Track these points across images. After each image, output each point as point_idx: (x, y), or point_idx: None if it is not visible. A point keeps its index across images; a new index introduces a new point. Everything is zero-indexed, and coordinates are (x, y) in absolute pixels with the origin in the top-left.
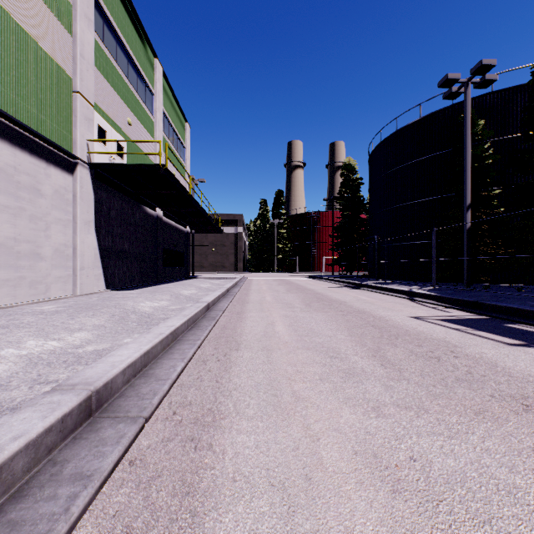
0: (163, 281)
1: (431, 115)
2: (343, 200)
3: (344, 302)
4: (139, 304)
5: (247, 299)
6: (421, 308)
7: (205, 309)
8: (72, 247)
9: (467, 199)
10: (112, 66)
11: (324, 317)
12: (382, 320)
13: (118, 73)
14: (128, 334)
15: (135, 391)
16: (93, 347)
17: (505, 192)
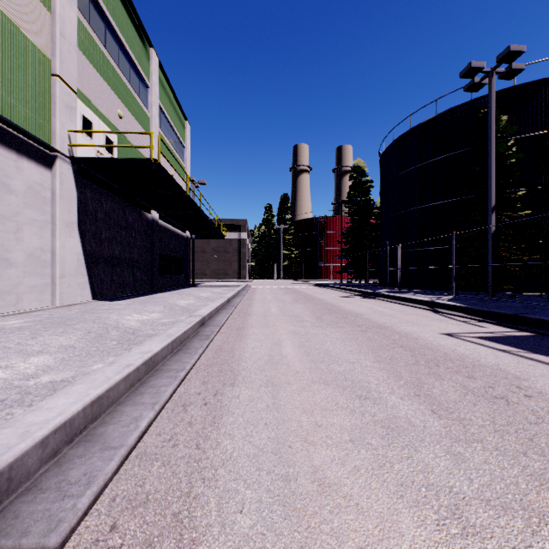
0: (159, 290)
1: (448, 112)
2: (352, 204)
3: (359, 314)
4: (125, 317)
5: (249, 311)
6: (450, 322)
7: (199, 325)
8: (50, 252)
9: (492, 200)
10: (99, 51)
11: (340, 334)
12: (410, 339)
13: (107, 60)
14: (101, 356)
15: (59, 477)
16: (51, 377)
17: (528, 194)
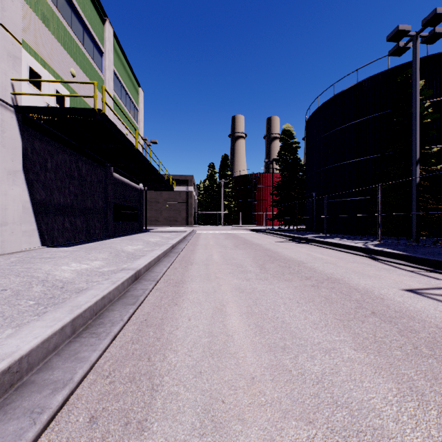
0: (113, 235)
1: (368, 80)
2: (282, 162)
3: (301, 262)
4: (60, 267)
5: (192, 259)
6: (399, 272)
7: (130, 281)
8: None
9: (416, 154)
10: (50, 9)
11: (291, 292)
12: (375, 299)
13: (59, 19)
14: None
15: None
16: None
17: (440, 150)
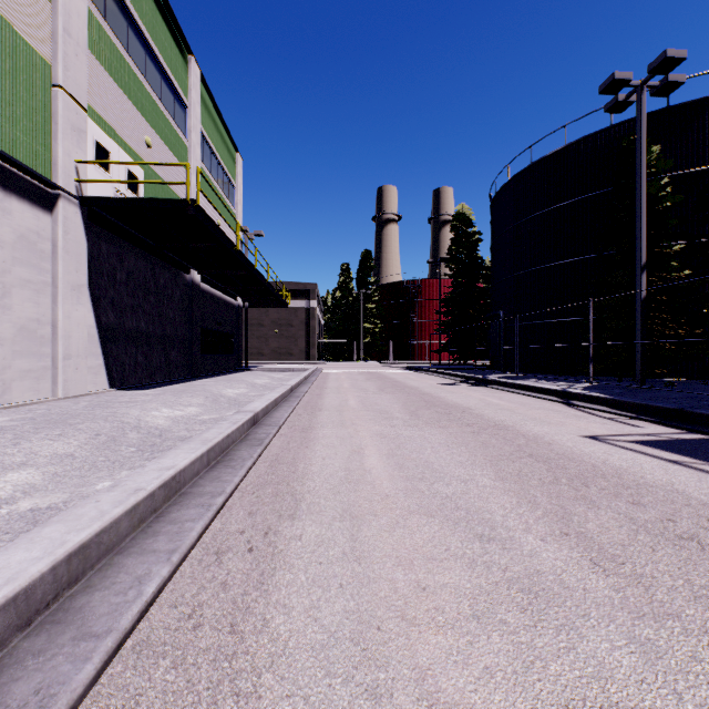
0: (201, 375)
1: (581, 141)
2: (454, 263)
3: (468, 409)
4: (150, 412)
5: (320, 404)
6: (591, 419)
7: (249, 425)
8: (50, 324)
9: (642, 256)
10: (119, 56)
11: (443, 437)
12: (542, 444)
13: (130, 69)
14: (111, 470)
15: None
16: (33, 502)
17: (687, 248)
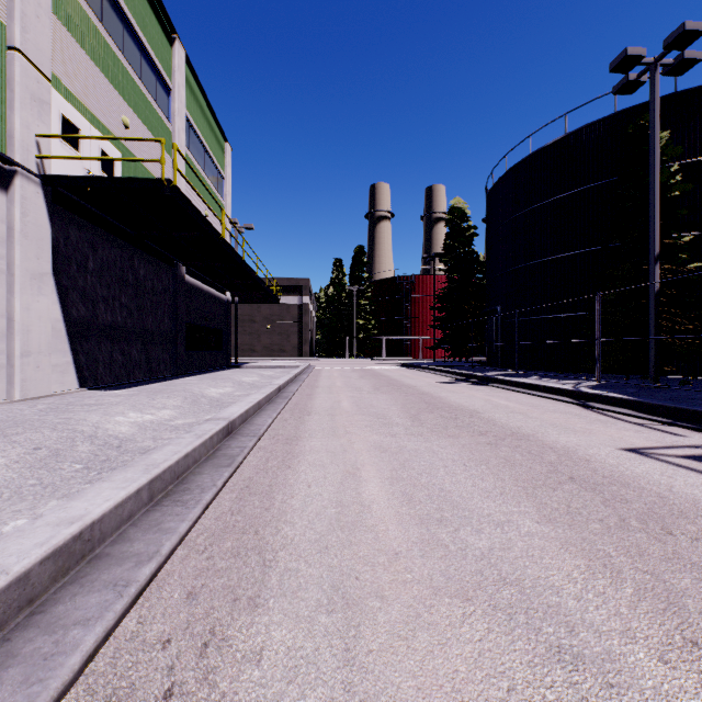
0: (186, 373)
1: (583, 130)
2: (449, 258)
3: (475, 412)
4: (113, 418)
5: (309, 407)
6: (620, 425)
7: (221, 436)
8: (5, 317)
9: (655, 246)
10: (91, 26)
11: (456, 451)
12: (578, 461)
13: (105, 41)
14: (36, 499)
15: None
16: None
17: (695, 240)
